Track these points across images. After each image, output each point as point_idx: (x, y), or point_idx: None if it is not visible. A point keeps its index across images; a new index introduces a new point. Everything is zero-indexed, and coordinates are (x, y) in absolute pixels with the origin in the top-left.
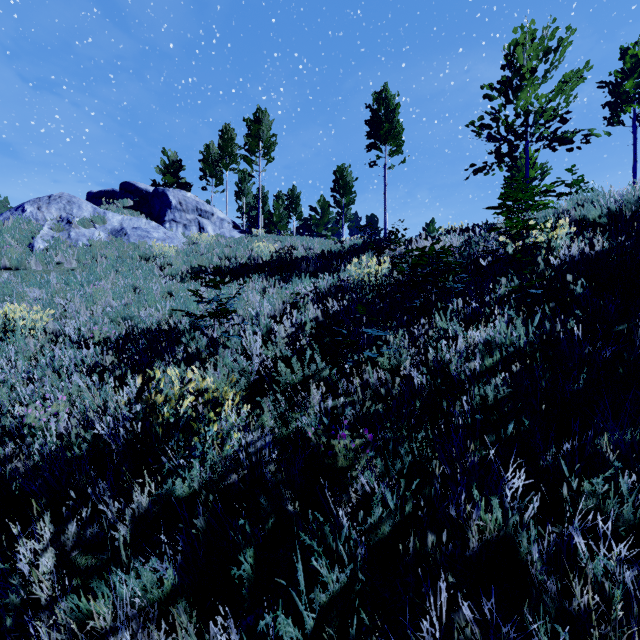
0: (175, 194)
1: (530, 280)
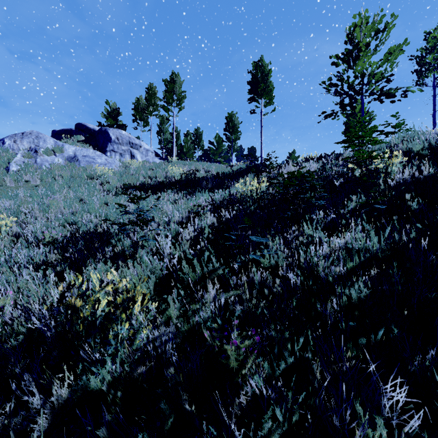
0: (114, 132)
1: (373, 197)
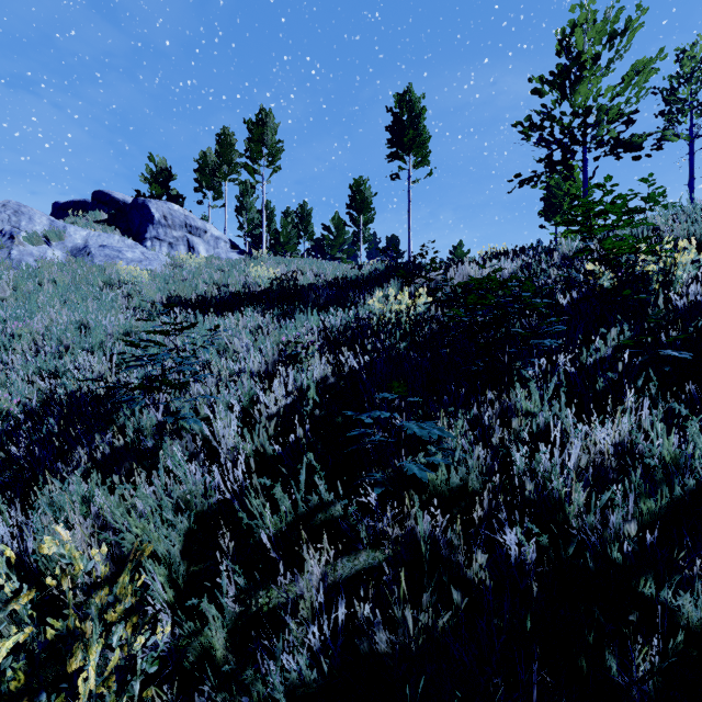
0: (158, 206)
1: (640, 328)
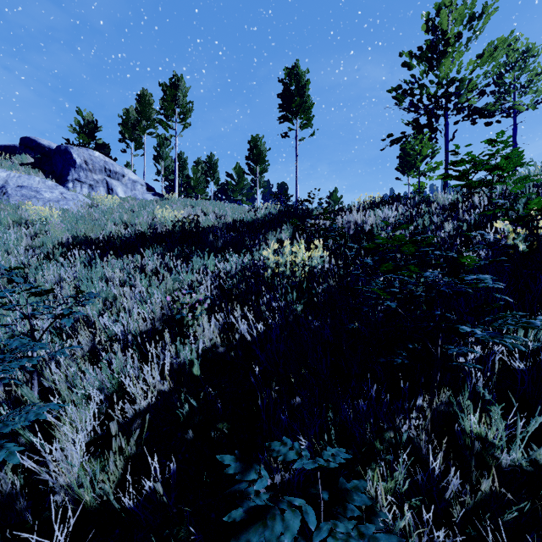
0: (80, 152)
1: None
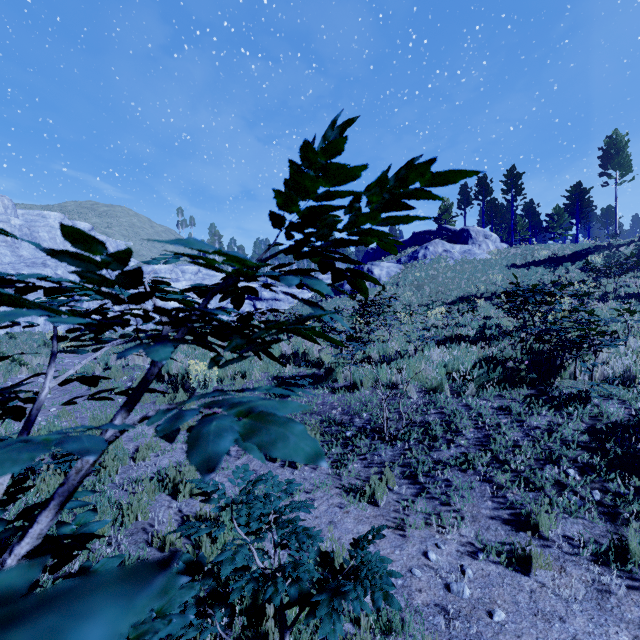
0: (473, 230)
1: None
